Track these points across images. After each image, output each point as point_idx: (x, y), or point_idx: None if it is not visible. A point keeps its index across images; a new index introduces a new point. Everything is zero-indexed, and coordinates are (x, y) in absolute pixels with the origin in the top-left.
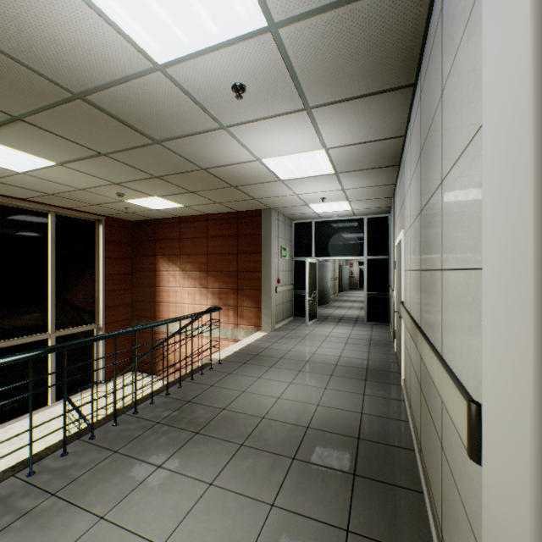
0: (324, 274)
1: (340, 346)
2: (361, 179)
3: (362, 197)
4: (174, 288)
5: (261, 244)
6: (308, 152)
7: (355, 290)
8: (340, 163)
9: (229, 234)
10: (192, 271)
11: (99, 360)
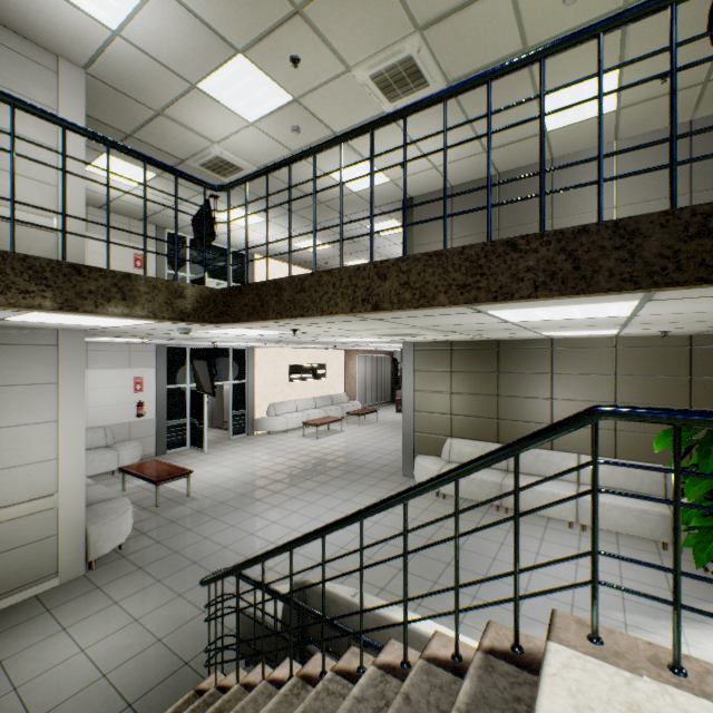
0: None
1: None
2: None
3: None
4: None
5: None
6: None
7: None
8: None
9: None
10: None
11: None
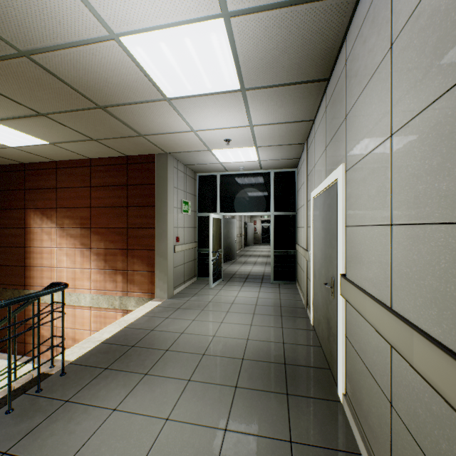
0: (231, 231)
1: (248, 320)
2: (274, 108)
3: (271, 141)
4: (48, 248)
5: (155, 195)
6: (197, 24)
7: (258, 244)
8: (250, 63)
9: (116, 183)
10: (72, 227)
11: None
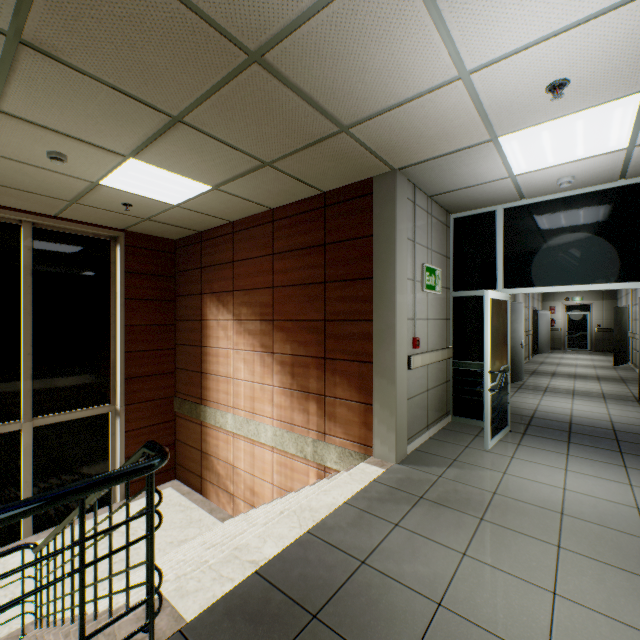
0: (513, 326)
1: None
2: None
3: None
4: (224, 350)
5: (372, 257)
6: None
7: (559, 351)
8: None
9: (308, 243)
10: (250, 320)
11: (116, 462)
